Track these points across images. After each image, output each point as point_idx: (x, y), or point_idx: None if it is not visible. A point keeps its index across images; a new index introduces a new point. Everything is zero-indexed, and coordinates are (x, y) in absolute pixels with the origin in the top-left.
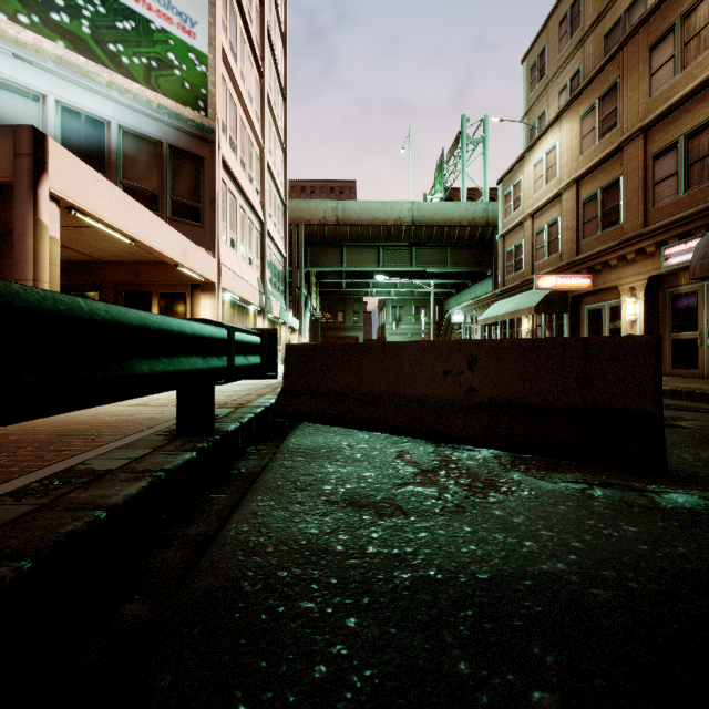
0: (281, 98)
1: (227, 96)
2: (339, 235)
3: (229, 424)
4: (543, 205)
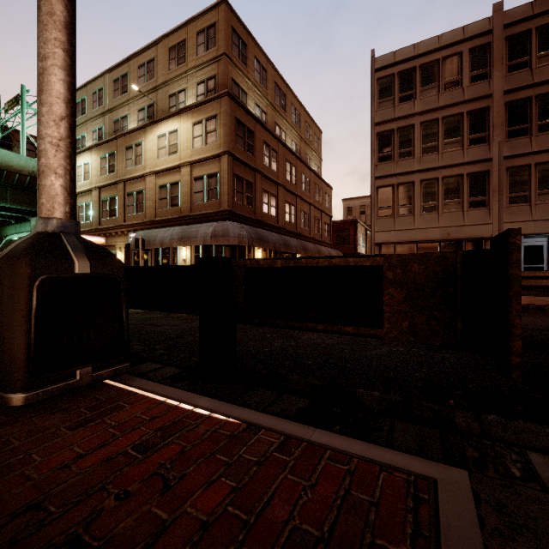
0: None
1: None
2: None
3: None
4: (83, 192)
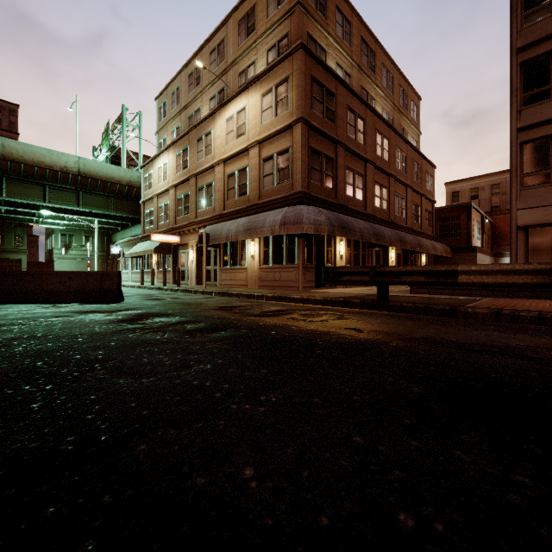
0: None
1: None
2: None
3: None
4: (162, 192)
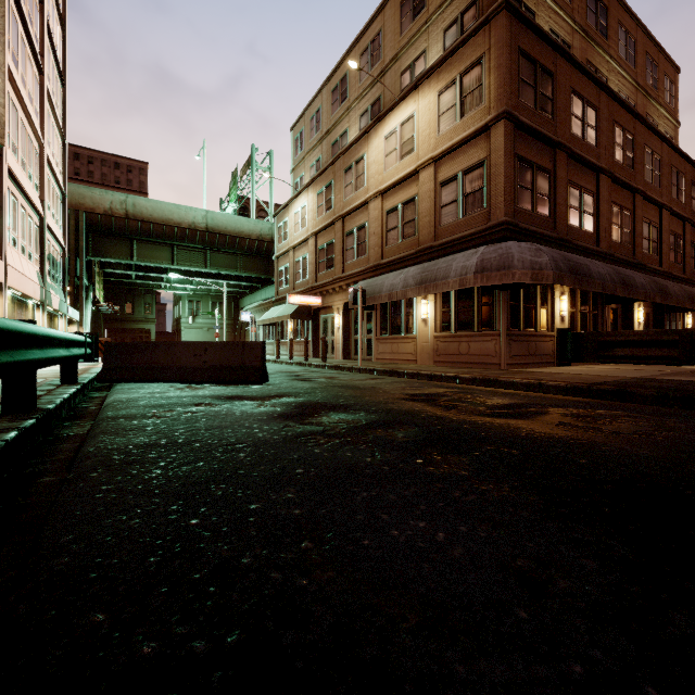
0: (60, 83)
1: (10, 105)
2: (129, 228)
3: (82, 381)
4: (299, 243)
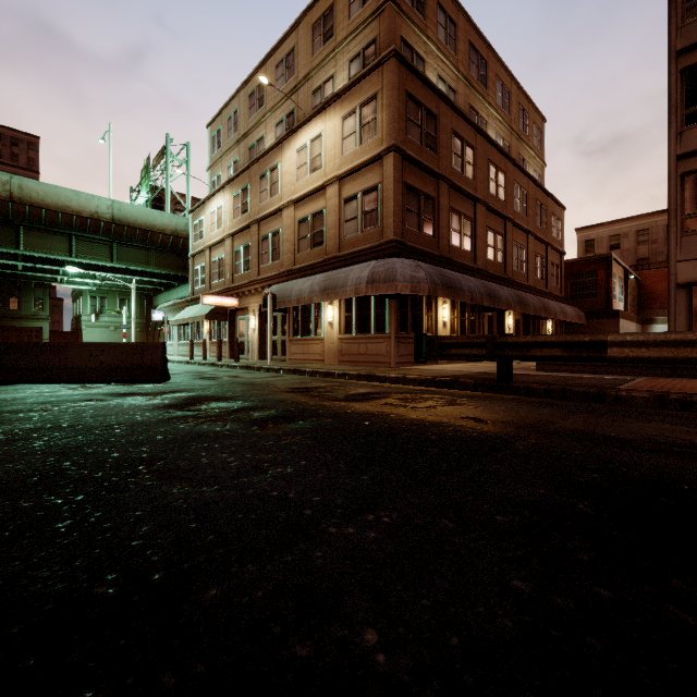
0: None
1: None
2: (14, 213)
3: None
4: (215, 243)
